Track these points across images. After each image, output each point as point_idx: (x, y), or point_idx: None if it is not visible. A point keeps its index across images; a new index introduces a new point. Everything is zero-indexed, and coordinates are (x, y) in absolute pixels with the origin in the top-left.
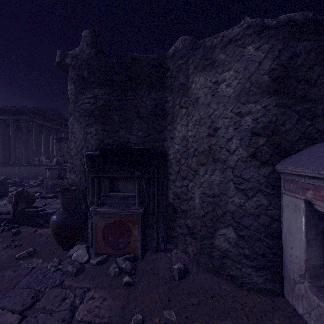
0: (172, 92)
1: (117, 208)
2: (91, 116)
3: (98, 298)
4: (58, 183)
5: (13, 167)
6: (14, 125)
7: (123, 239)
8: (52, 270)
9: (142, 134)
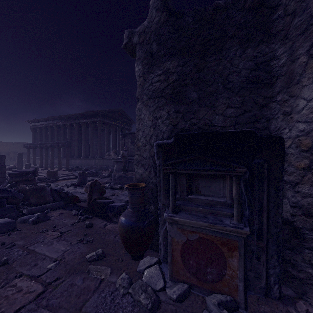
0: (288, 39)
1: (203, 220)
2: (161, 96)
3: None
4: (123, 175)
5: (91, 160)
6: (92, 126)
7: (212, 268)
8: (121, 292)
9: (233, 113)
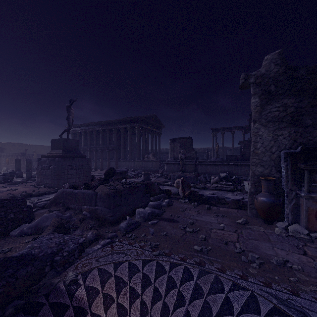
0: None
1: None
2: (282, 121)
3: None
4: (182, 175)
5: (130, 162)
6: (131, 131)
7: None
8: (284, 235)
9: None
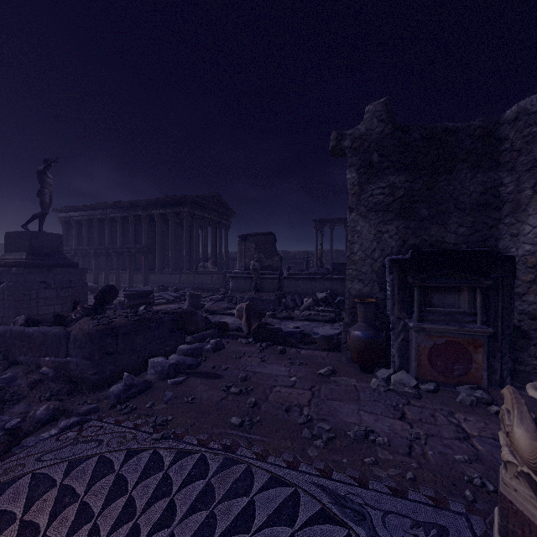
0: (515, 172)
1: (451, 326)
2: (388, 210)
3: (476, 421)
4: (256, 297)
5: (173, 275)
6: (174, 221)
7: (459, 365)
8: (382, 390)
9: (464, 232)
